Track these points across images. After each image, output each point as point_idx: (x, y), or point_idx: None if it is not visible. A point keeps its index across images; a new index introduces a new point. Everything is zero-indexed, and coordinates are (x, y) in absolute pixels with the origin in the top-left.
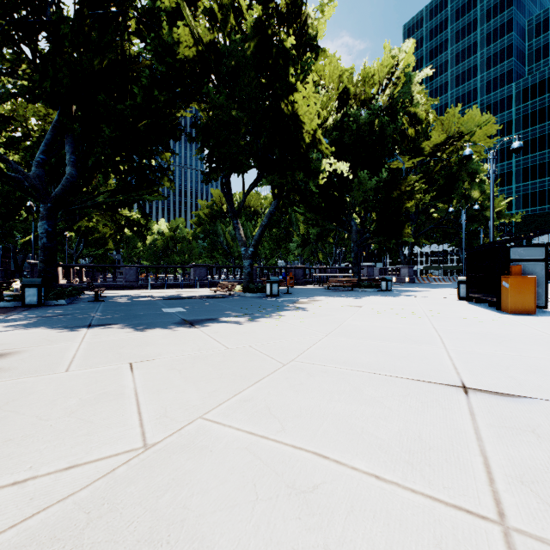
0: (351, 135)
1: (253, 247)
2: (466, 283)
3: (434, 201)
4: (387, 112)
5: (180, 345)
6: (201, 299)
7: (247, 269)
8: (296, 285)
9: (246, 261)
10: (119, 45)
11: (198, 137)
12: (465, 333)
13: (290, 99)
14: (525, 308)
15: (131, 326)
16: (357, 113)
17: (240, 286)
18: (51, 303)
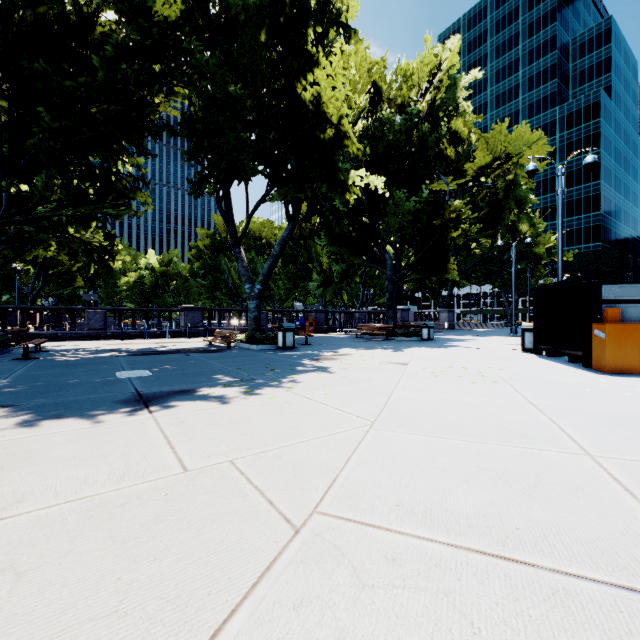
0: (386, 146)
1: (260, 284)
2: (533, 331)
3: (477, 234)
4: (427, 121)
5: (89, 464)
6: (186, 354)
7: (252, 313)
8: (317, 333)
9: (251, 302)
10: None
11: (182, 131)
12: (587, 415)
13: (310, 79)
14: (627, 366)
15: (35, 410)
16: (393, 118)
17: (244, 335)
18: None
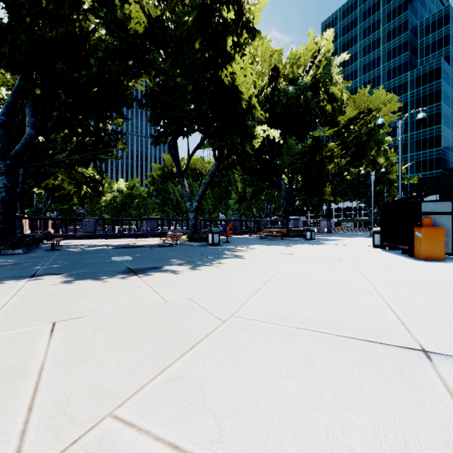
0: (281, 107)
1: (197, 202)
2: (380, 233)
3: (347, 165)
4: (310, 89)
5: (117, 298)
6: (150, 248)
7: (191, 221)
8: (235, 235)
9: (191, 214)
10: (75, 20)
11: (147, 104)
12: (394, 281)
13: (230, 70)
14: (436, 256)
15: (75, 275)
16: (286, 88)
17: (186, 236)
18: (7, 252)
